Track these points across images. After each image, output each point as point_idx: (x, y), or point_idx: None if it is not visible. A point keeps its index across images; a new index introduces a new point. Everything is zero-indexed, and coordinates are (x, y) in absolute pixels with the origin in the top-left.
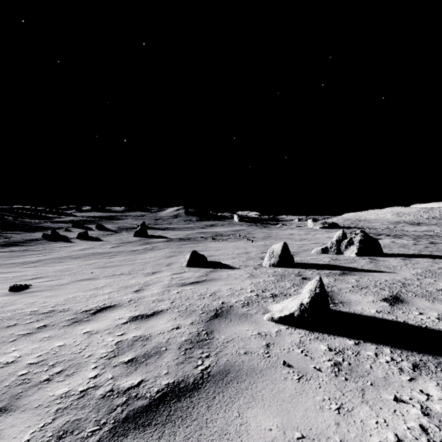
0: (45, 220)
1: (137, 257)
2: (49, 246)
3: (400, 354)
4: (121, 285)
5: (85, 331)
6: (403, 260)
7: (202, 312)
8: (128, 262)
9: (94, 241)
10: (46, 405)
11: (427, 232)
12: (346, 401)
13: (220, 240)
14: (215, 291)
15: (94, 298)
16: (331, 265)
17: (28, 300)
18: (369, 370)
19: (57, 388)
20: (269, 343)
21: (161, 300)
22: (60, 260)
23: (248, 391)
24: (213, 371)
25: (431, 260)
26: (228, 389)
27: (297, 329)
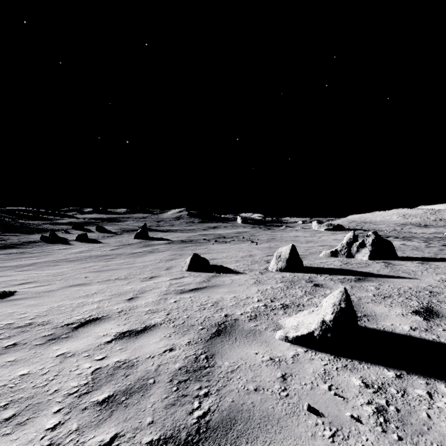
0: (44, 222)
1: (135, 261)
2: (46, 249)
3: None
4: (114, 292)
5: (59, 353)
6: (421, 264)
7: (202, 327)
8: (125, 266)
9: (93, 243)
10: None
11: (436, 234)
12: None
13: (223, 242)
14: (218, 300)
15: (81, 307)
16: (344, 270)
17: (7, 310)
18: (427, 422)
19: None
20: (286, 374)
21: (156, 311)
22: (55, 263)
23: None
24: (213, 419)
25: None
26: None
27: (318, 352)
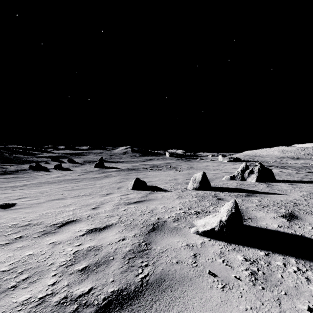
0: (31, 156)
1: (96, 183)
2: (33, 174)
3: (304, 264)
4: (82, 204)
5: (51, 242)
6: (291, 184)
7: (143, 226)
8: (89, 186)
9: (66, 171)
10: (8, 311)
11: (305, 164)
12: (266, 311)
13: (156, 170)
14: (153, 209)
15: (61, 213)
16: (238, 189)
17: (12, 216)
18: (280, 279)
19: (21, 295)
20: (196, 253)
21: (112, 216)
22: (40, 185)
23: (180, 300)
24: (150, 279)
25: (312, 185)
26: (163, 297)
27: (217, 241)
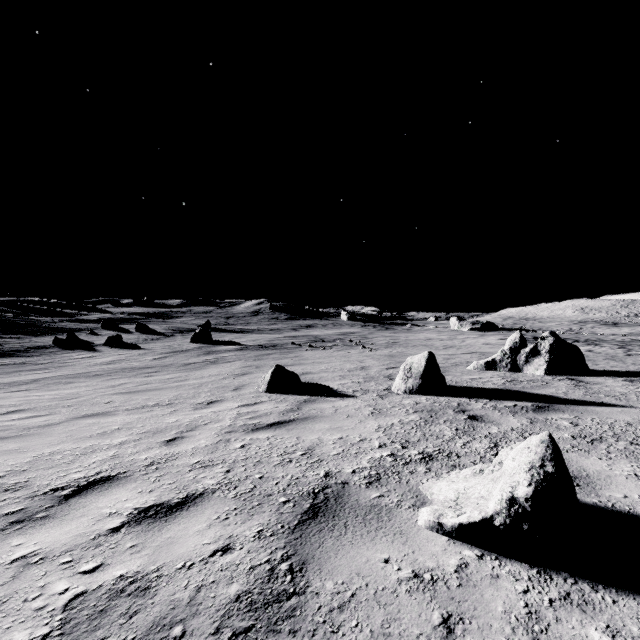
0: (62, 318)
1: (189, 376)
2: (60, 358)
3: None
4: (147, 428)
5: (18, 555)
6: (630, 381)
7: (285, 500)
8: (173, 384)
9: (130, 349)
10: None
11: (634, 336)
12: None
13: (321, 348)
14: (313, 445)
15: (88, 455)
16: (511, 391)
17: None
18: None
19: None
20: (450, 616)
21: (209, 465)
22: (69, 380)
23: None
24: None
25: None
26: None
27: (504, 559)
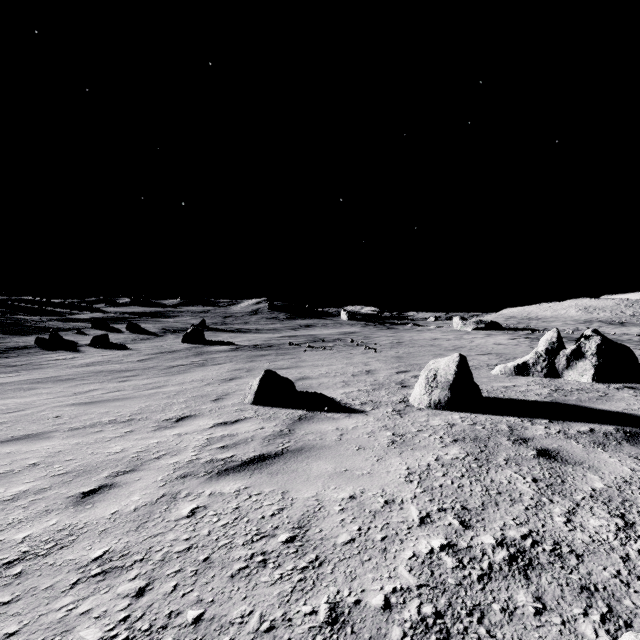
0: (51, 317)
1: (169, 381)
2: (38, 359)
3: None
4: (75, 463)
5: None
6: None
7: None
8: (146, 391)
9: (115, 350)
10: None
11: None
12: None
13: (321, 349)
14: (307, 515)
15: None
16: (568, 406)
17: None
18: None
19: None
20: None
21: (114, 569)
22: (33, 385)
23: None
24: None
25: None
26: None
27: None
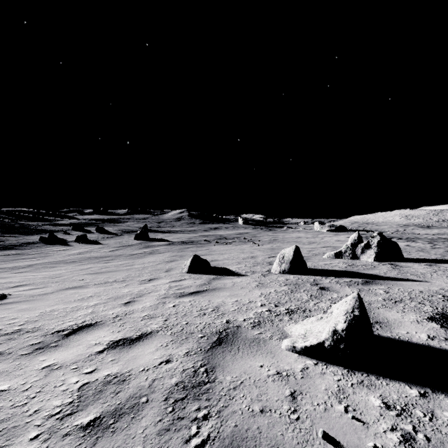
0: (44, 223)
1: (135, 262)
2: (45, 250)
3: None
4: (110, 295)
5: (45, 365)
6: (429, 265)
7: (202, 335)
8: (124, 268)
9: (92, 244)
10: None
11: (440, 235)
12: None
13: (224, 244)
14: (219, 305)
15: (75, 312)
16: (350, 272)
17: None
18: None
19: None
20: (295, 392)
21: (153, 317)
22: (53, 265)
23: None
24: None
25: None
26: None
27: (329, 365)
